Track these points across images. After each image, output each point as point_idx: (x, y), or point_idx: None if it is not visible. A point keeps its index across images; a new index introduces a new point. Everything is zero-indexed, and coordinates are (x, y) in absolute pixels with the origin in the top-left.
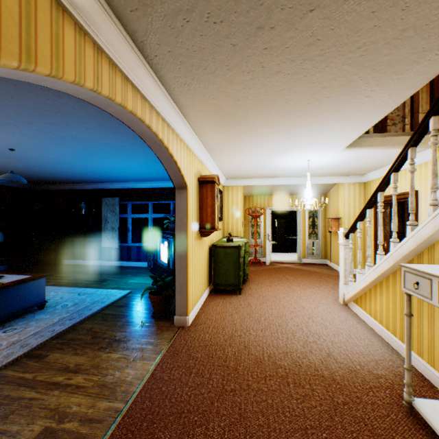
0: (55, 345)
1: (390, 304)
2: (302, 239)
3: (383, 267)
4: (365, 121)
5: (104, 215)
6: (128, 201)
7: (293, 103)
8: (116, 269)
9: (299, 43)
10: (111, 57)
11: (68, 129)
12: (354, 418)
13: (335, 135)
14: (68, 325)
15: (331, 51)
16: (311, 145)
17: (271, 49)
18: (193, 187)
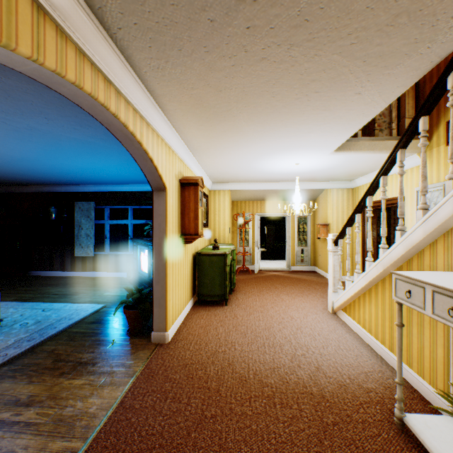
0: (6, 373)
1: (379, 312)
2: (292, 246)
3: (372, 274)
4: (355, 121)
5: (78, 220)
6: (105, 205)
7: (280, 98)
8: (91, 280)
9: (285, 23)
10: (58, 22)
11: (24, 119)
12: (344, 440)
13: (324, 136)
14: (26, 347)
15: (320, 35)
16: (299, 146)
17: (255, 28)
18: (173, 189)
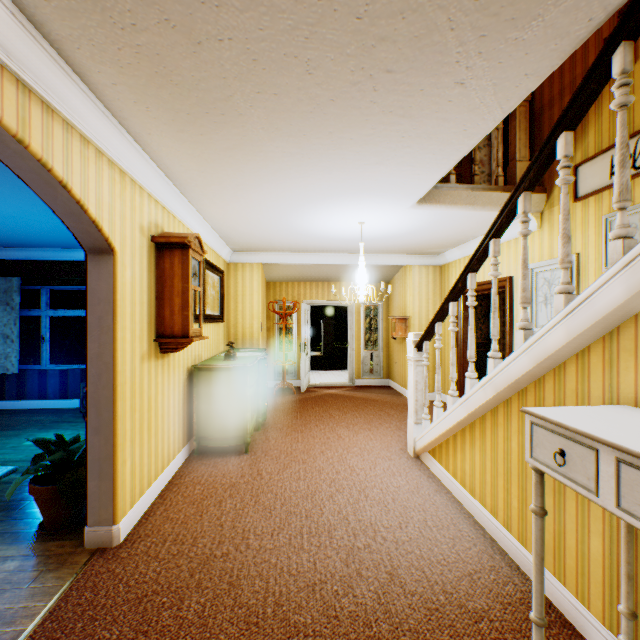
0: None
1: (488, 462)
2: (356, 350)
3: (477, 401)
4: (451, 146)
5: None
6: (42, 284)
7: (323, 78)
8: (11, 416)
9: None
10: None
11: None
12: None
13: (402, 173)
14: None
15: None
16: (364, 190)
17: None
18: (135, 253)
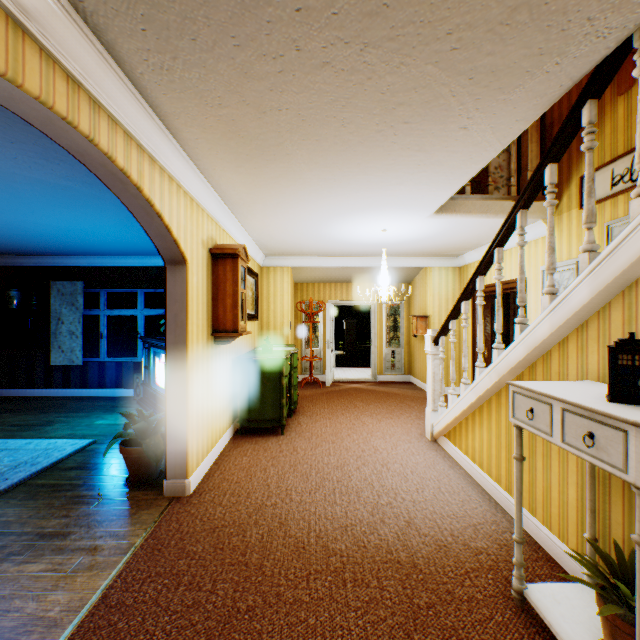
0: None
1: (493, 438)
2: (379, 347)
3: (484, 386)
4: (461, 170)
5: (56, 310)
6: (101, 287)
7: (354, 129)
8: (78, 402)
9: (355, 8)
10: None
11: None
12: (443, 630)
13: (419, 191)
14: None
15: (408, 32)
16: (386, 204)
17: (309, 12)
18: (199, 263)
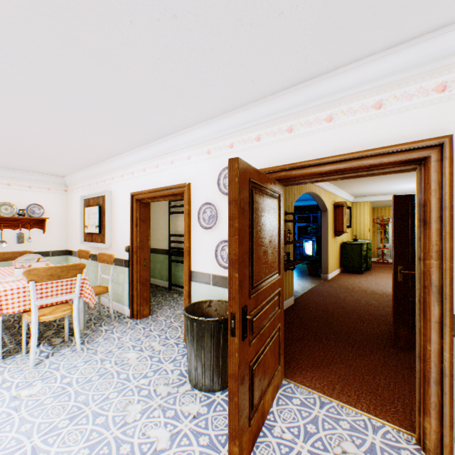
0: None
1: None
2: None
3: None
4: None
5: None
6: None
7: None
8: None
9: None
10: None
11: None
12: None
13: None
14: None
15: None
16: (409, 181)
17: None
18: (330, 210)
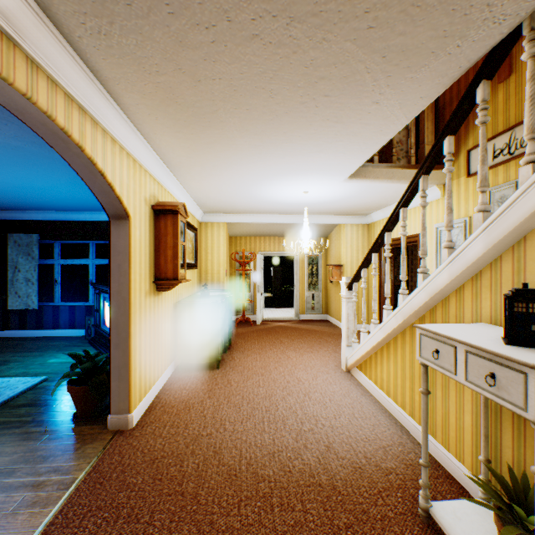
0: None
1: (399, 370)
2: (301, 291)
3: (391, 326)
4: (372, 140)
5: (12, 259)
6: (55, 239)
7: (281, 100)
8: (33, 342)
9: None
10: None
11: None
12: None
13: (336, 158)
14: None
15: (330, 9)
16: (308, 170)
17: None
18: (141, 218)
